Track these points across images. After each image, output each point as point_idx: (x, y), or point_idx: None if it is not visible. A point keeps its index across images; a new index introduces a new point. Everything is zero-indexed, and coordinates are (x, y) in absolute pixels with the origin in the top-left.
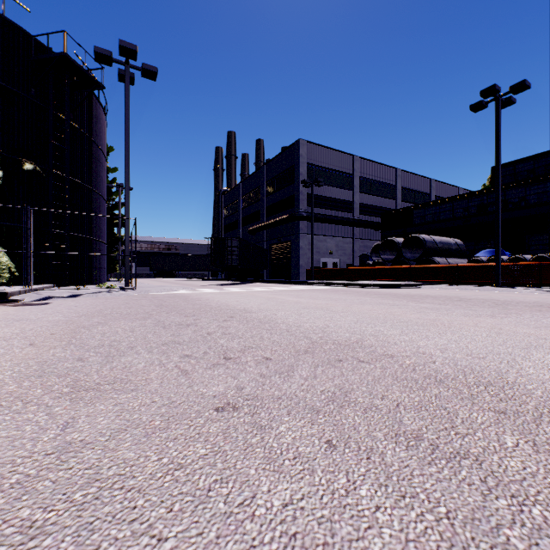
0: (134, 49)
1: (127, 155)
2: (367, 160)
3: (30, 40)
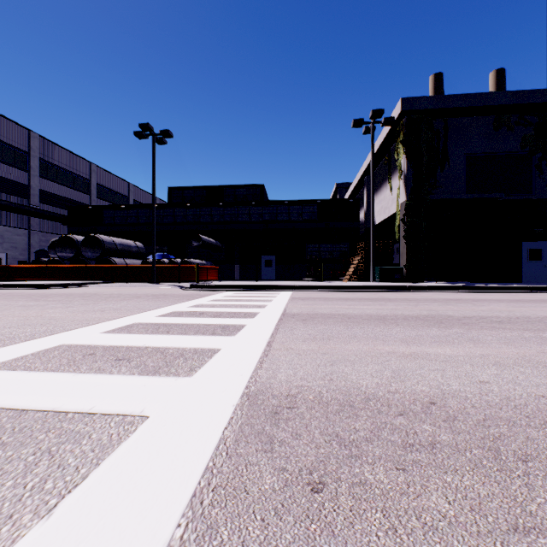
0: None
1: None
2: (51, 142)
3: None
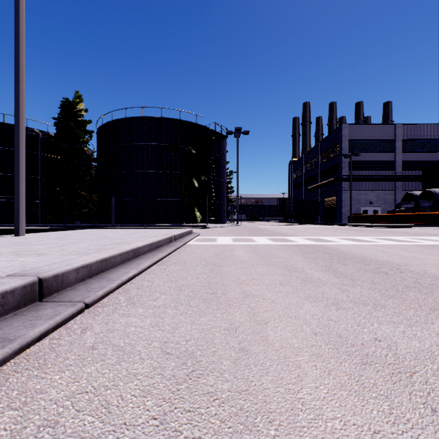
0: (240, 129)
1: (237, 170)
2: (410, 124)
3: (203, 128)
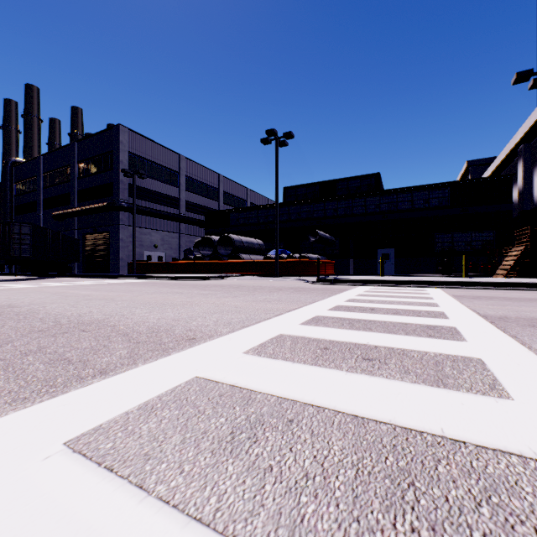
0: None
1: None
2: (193, 161)
3: None
